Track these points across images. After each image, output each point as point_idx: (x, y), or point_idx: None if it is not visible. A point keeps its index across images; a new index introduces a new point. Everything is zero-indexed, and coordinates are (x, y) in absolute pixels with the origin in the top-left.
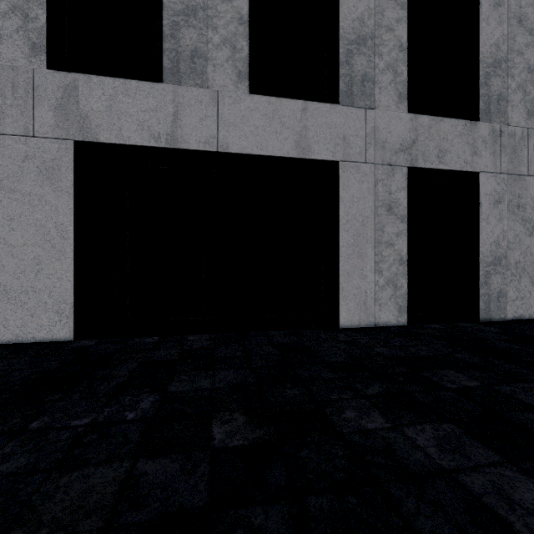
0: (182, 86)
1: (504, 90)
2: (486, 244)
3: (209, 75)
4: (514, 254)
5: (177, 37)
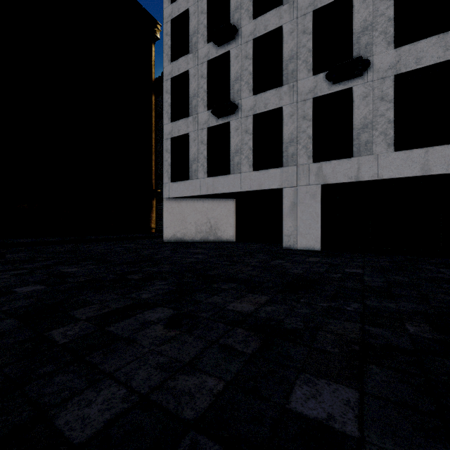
0: (361, 156)
1: None
2: None
3: (373, 149)
4: None
5: (359, 138)
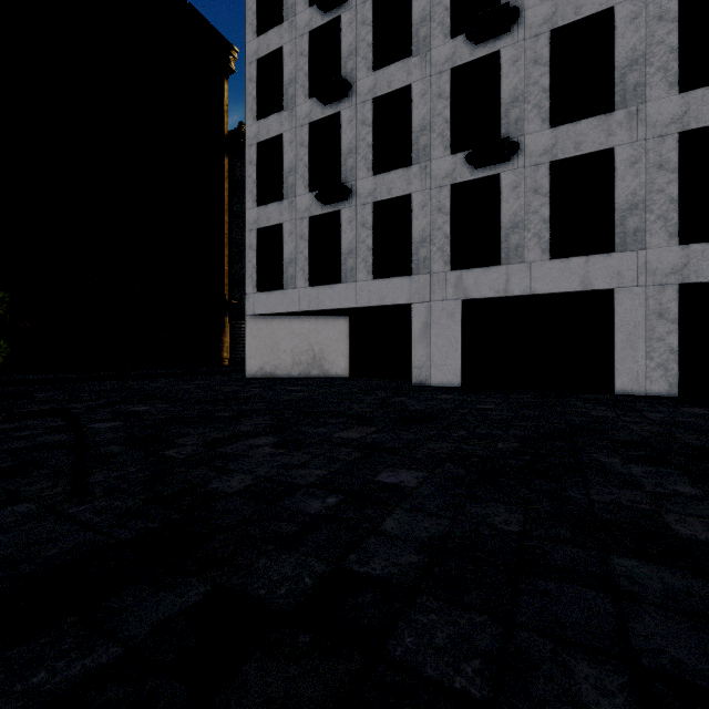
0: (510, 264)
1: None
2: None
3: (525, 255)
4: None
5: (508, 241)
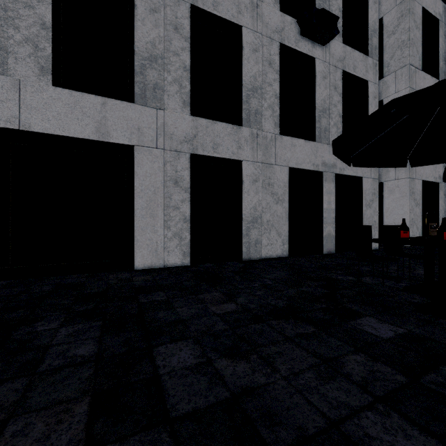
0: None
1: (259, 107)
2: (248, 209)
3: (11, 65)
4: (266, 215)
5: None
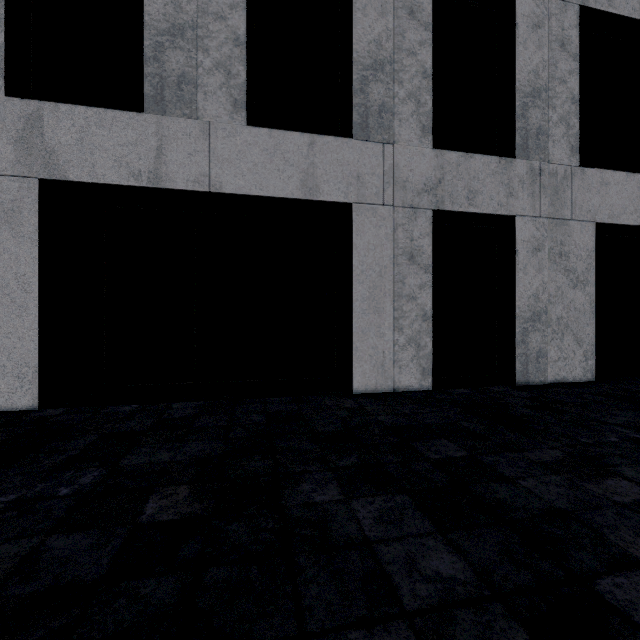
0: (167, 116)
1: (544, 123)
2: (524, 298)
3: (200, 104)
4: (556, 308)
5: (161, 61)
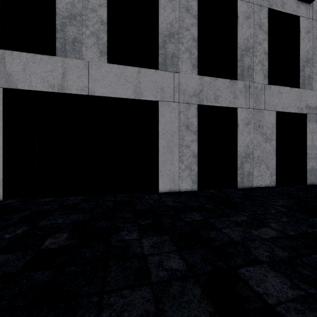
0: (67, 58)
1: (251, 63)
2: (241, 147)
3: (83, 52)
4: (257, 152)
5: (64, 31)
